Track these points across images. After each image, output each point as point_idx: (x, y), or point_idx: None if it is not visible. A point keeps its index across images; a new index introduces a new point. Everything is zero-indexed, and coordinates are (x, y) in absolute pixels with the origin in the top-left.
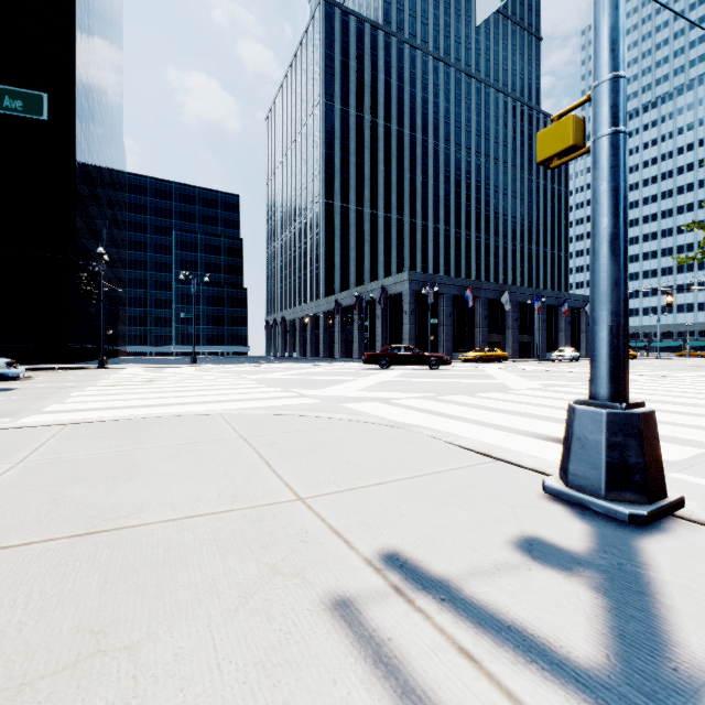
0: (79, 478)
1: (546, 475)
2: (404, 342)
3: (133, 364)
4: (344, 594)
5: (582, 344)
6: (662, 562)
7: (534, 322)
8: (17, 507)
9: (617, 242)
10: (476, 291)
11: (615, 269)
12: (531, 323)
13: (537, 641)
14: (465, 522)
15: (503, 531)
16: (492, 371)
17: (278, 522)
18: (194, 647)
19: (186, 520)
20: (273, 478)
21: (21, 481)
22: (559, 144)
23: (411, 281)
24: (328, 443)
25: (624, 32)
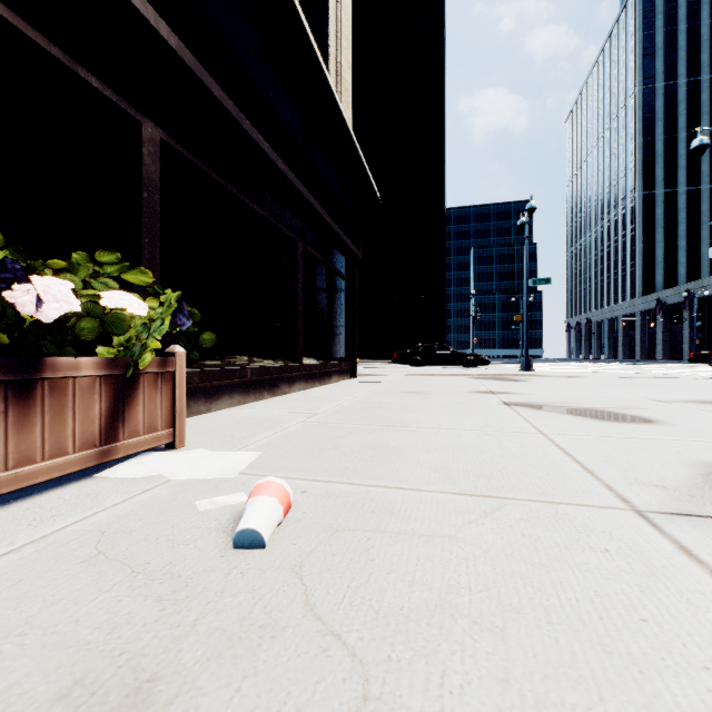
0: None
1: None
2: None
3: None
4: None
5: None
6: None
7: None
8: None
9: None
10: None
11: None
12: None
13: None
14: None
15: None
16: None
17: None
18: None
19: None
20: None
21: None
22: None
23: None
24: (655, 375)
25: None
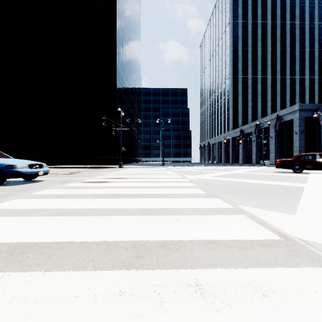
0: None
1: None
2: (295, 152)
3: (136, 165)
4: None
5: None
6: None
7: None
8: None
9: None
10: None
11: None
12: None
13: None
14: None
15: None
16: None
17: None
18: None
19: None
20: None
21: None
22: None
23: (301, 110)
24: None
25: None
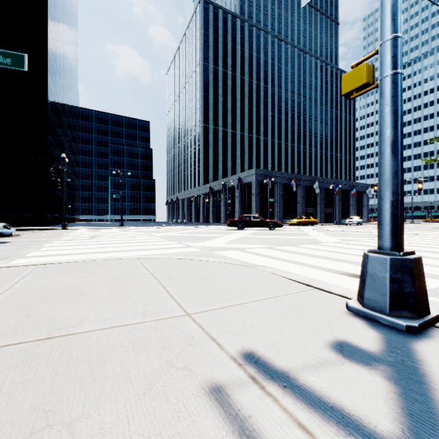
0: (45, 300)
1: (348, 298)
2: (253, 212)
3: (84, 226)
4: (217, 382)
5: (364, 214)
6: (431, 359)
7: (334, 200)
8: (2, 320)
9: (396, 146)
10: (298, 181)
11: (395, 163)
12: (332, 201)
13: (352, 418)
14: (296, 331)
15: (322, 337)
16: (308, 231)
17: (173, 330)
18: (114, 422)
19: (113, 329)
20: (170, 300)
21: (7, 302)
22: (356, 83)
23: (257, 175)
24: (206, 277)
25: (401, 7)
